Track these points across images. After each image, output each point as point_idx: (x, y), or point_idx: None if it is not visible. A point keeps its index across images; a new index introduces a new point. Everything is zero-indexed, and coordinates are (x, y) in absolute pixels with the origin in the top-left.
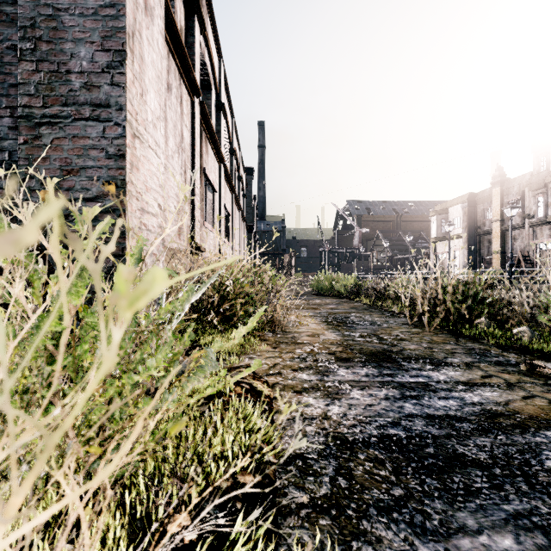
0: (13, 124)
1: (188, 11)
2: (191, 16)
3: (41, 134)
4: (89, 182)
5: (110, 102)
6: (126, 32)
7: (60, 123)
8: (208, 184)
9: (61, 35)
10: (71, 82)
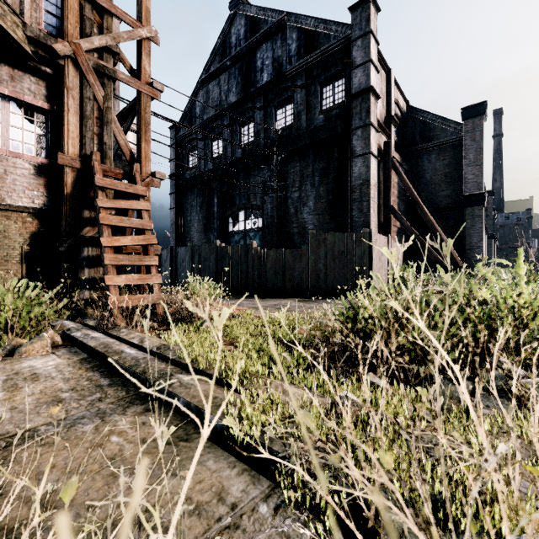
0: (456, 247)
1: None
2: None
3: (467, 251)
4: (476, 258)
5: (480, 246)
6: (483, 235)
7: (471, 250)
8: None
9: (471, 237)
10: (473, 243)
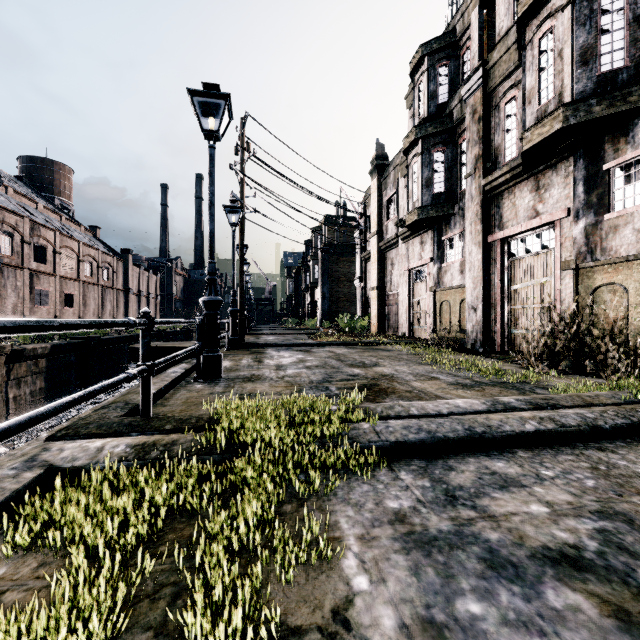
0: None
1: (22, 243)
2: (23, 245)
3: None
4: None
5: None
6: None
7: None
8: (43, 289)
9: None
10: None
